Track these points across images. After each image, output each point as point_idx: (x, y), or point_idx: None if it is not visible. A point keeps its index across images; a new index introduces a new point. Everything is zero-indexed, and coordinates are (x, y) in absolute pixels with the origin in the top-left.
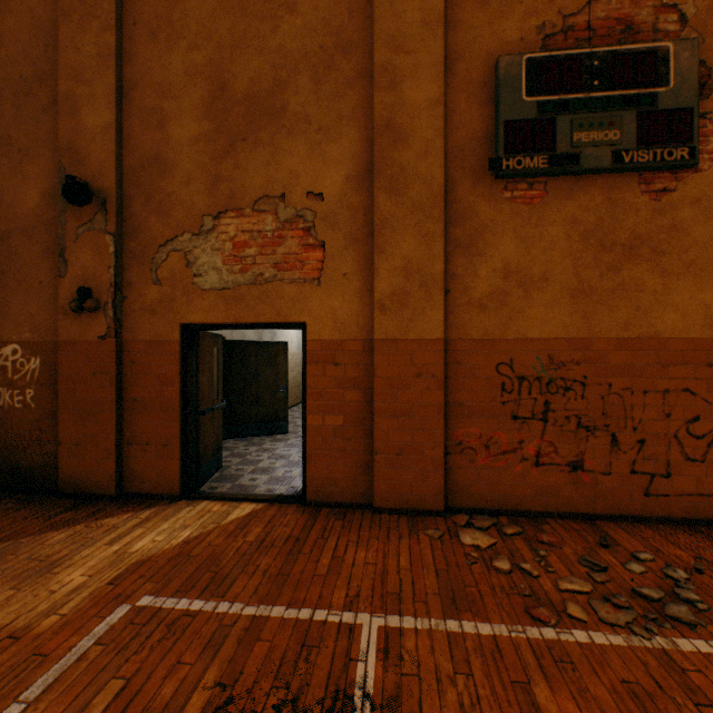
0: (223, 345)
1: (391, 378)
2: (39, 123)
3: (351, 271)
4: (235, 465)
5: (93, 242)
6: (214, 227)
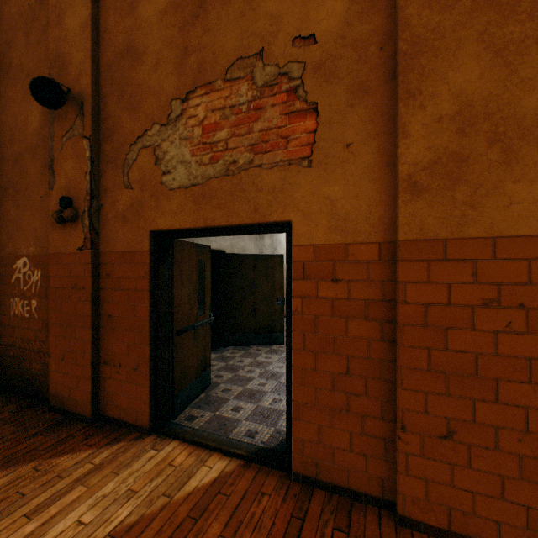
0: (223, 258)
1: (431, 305)
2: (40, 44)
3: (358, 138)
4: (224, 382)
5: (73, 149)
6: (182, 112)
